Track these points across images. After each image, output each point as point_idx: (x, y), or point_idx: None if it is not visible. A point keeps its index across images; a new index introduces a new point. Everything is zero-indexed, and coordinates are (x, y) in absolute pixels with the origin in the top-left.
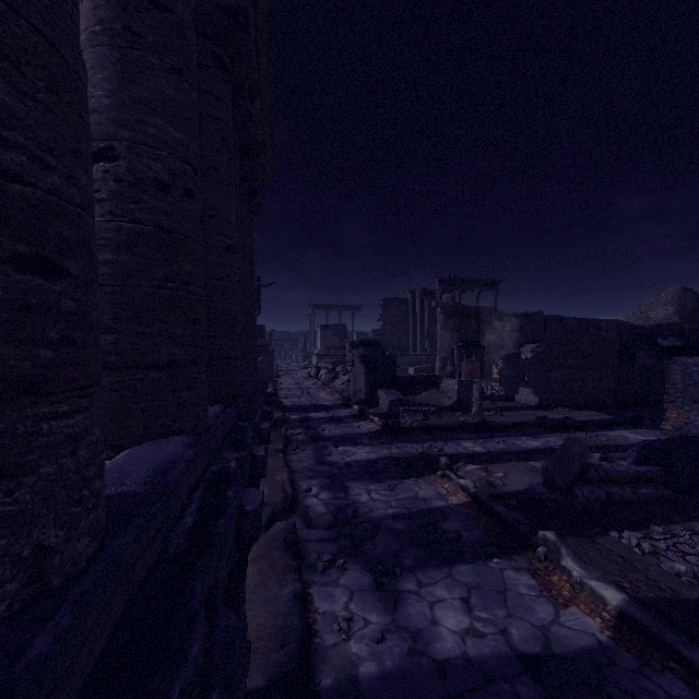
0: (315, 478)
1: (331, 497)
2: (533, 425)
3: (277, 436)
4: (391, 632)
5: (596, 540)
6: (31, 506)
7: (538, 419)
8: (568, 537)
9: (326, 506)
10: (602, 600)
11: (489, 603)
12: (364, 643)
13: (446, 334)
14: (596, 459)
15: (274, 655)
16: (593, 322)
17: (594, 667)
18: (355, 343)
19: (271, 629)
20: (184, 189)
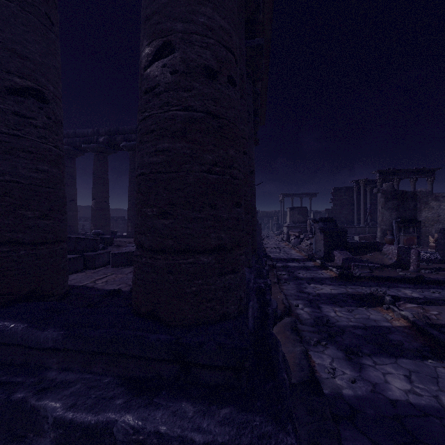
0: (299, 300)
1: (311, 311)
2: None
3: (272, 274)
4: (359, 380)
5: None
6: (239, 283)
7: None
8: None
9: (309, 315)
10: None
11: (425, 381)
12: (343, 381)
13: (385, 212)
14: None
15: (298, 373)
16: None
17: None
18: (316, 220)
19: (293, 363)
20: (243, 151)
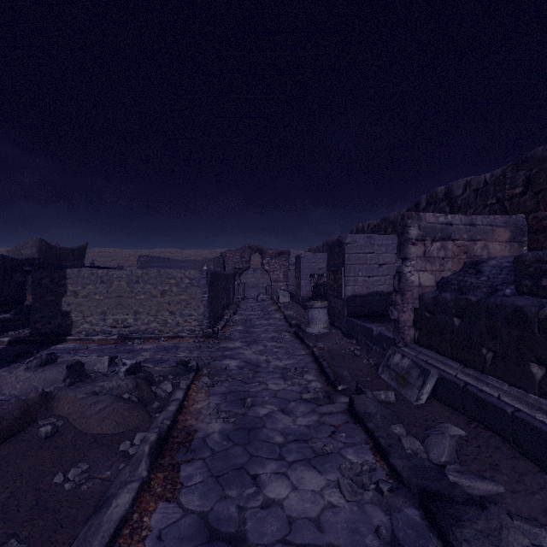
0: None
1: None
2: None
3: None
4: None
5: None
6: None
7: None
8: None
9: None
10: (4, 341)
11: None
12: None
13: None
14: None
15: None
16: None
17: (3, 350)
18: None
19: None
20: None
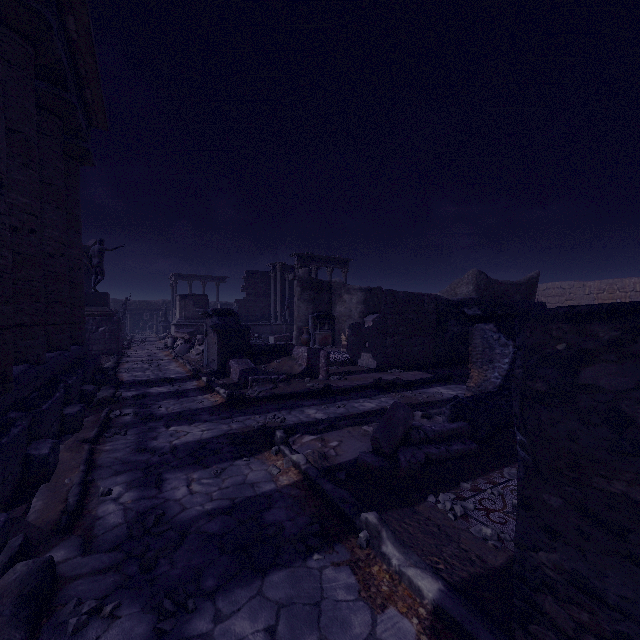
0: (124, 473)
1: (136, 498)
2: (371, 387)
3: (94, 420)
4: None
5: (416, 508)
6: None
7: (375, 382)
8: (391, 512)
9: (124, 512)
10: (419, 592)
11: (300, 627)
12: None
13: (302, 305)
14: (419, 417)
15: None
16: (418, 296)
17: None
18: (208, 312)
19: None
20: None
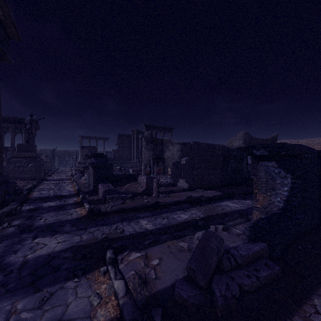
0: None
1: None
2: (185, 202)
3: None
4: None
5: None
6: None
7: (187, 198)
8: None
9: None
10: None
11: None
12: None
13: (147, 152)
14: (220, 229)
15: None
16: (212, 145)
17: None
18: (89, 155)
19: None
20: None
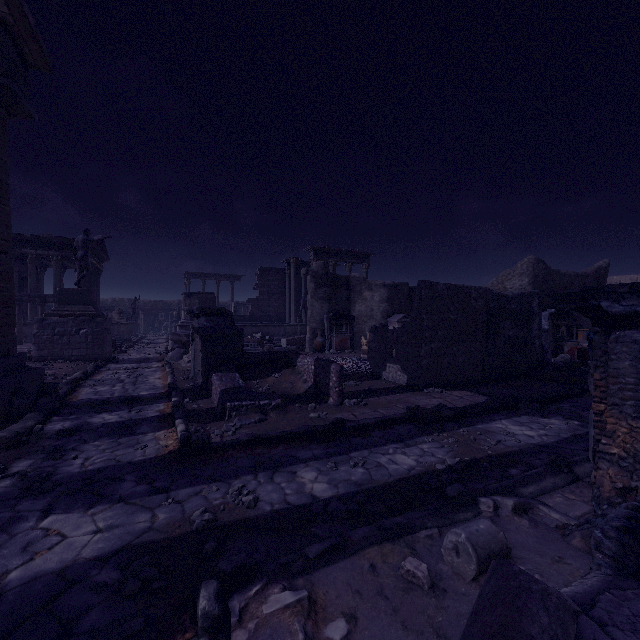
0: None
1: None
2: (403, 420)
3: None
4: None
5: None
6: None
7: (410, 412)
8: None
9: None
10: None
11: None
12: None
13: (316, 304)
14: (508, 510)
15: None
16: (463, 289)
17: None
18: (194, 311)
19: None
20: None
